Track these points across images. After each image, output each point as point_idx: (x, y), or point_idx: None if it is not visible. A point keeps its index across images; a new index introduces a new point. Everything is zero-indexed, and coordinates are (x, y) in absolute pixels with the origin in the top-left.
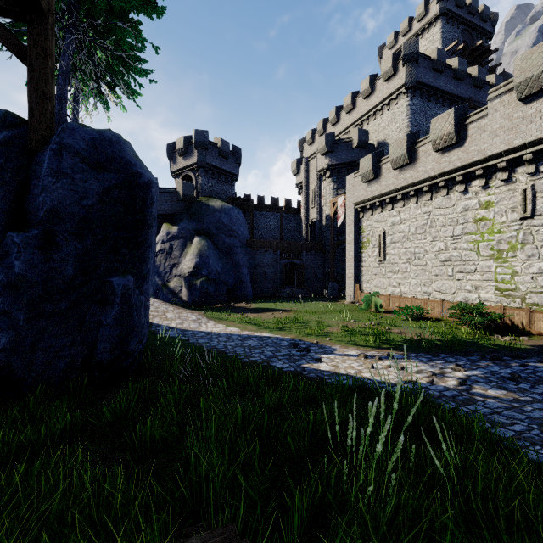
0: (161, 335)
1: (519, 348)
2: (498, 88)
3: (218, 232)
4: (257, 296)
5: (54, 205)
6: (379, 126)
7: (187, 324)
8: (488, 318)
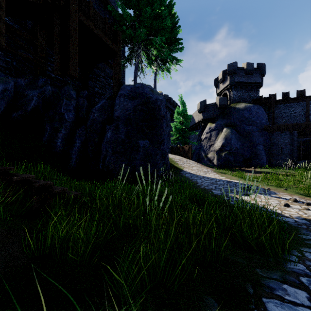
0: (182, 175)
1: None
2: None
3: (240, 124)
4: (273, 166)
5: (118, 115)
6: None
7: (199, 172)
8: None
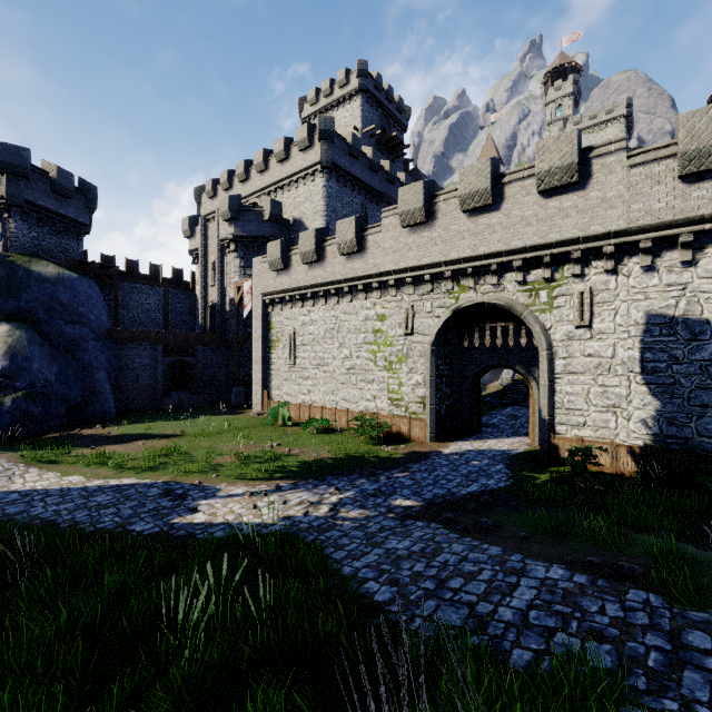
0: None
1: (395, 458)
2: (389, 210)
3: (50, 317)
4: (124, 411)
5: None
6: (295, 201)
7: None
8: (378, 430)
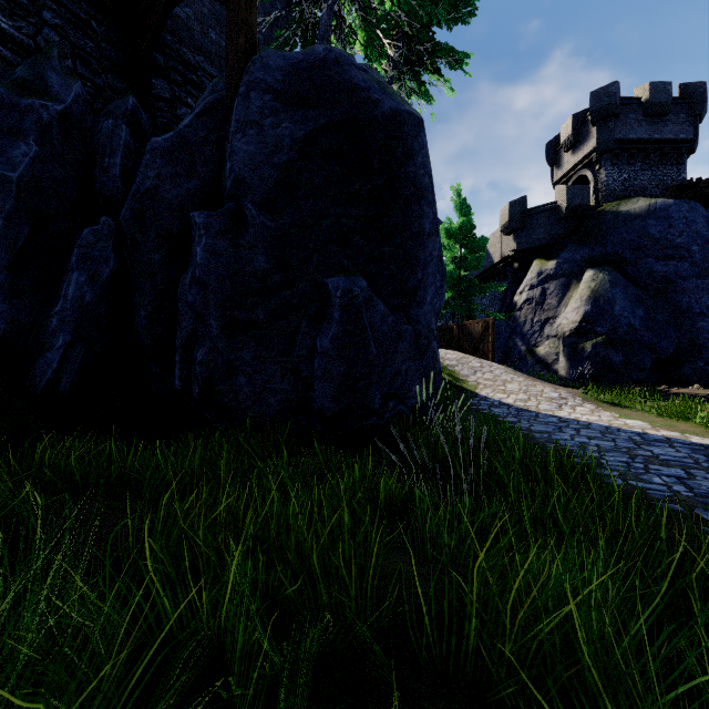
0: (478, 410)
1: None
2: None
3: (637, 256)
4: None
5: (240, 170)
6: None
7: (533, 402)
8: None
